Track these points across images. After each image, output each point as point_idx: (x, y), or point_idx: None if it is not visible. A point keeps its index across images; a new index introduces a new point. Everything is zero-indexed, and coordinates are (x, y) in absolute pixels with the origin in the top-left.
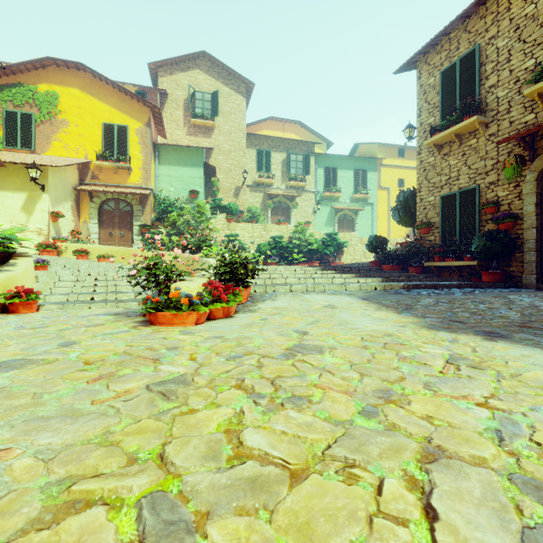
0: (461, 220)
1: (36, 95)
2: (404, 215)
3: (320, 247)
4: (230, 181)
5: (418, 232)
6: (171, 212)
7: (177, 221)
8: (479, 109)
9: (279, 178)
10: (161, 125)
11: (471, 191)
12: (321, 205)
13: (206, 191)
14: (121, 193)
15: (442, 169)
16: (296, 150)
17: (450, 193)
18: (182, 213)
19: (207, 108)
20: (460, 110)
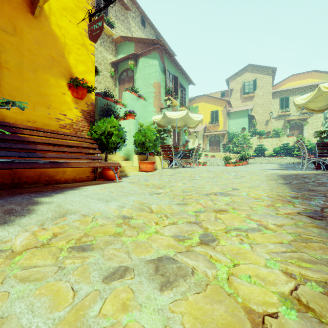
0: None
1: (192, 108)
2: None
3: (313, 147)
4: (263, 118)
5: None
6: (234, 138)
7: (236, 141)
8: None
9: (295, 110)
10: (230, 104)
11: None
12: None
13: (250, 125)
14: (216, 134)
15: None
16: (308, 91)
17: None
18: (238, 138)
19: (251, 88)
20: None
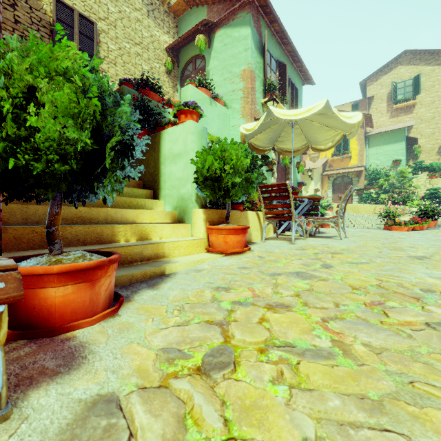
0: None
1: None
2: None
3: None
4: (432, 143)
5: None
6: (378, 178)
7: (384, 184)
8: None
9: None
10: (370, 122)
11: None
12: None
13: (407, 155)
14: (346, 172)
15: None
16: None
17: None
18: (388, 178)
19: (408, 91)
20: None
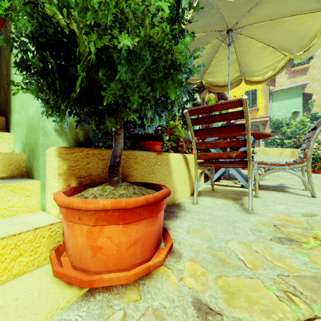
0: None
1: None
2: None
3: None
4: None
5: None
6: (281, 127)
7: (286, 131)
8: None
9: None
10: (273, 81)
11: None
12: None
13: (302, 109)
14: (254, 122)
15: None
16: None
17: None
18: (290, 126)
19: None
20: None
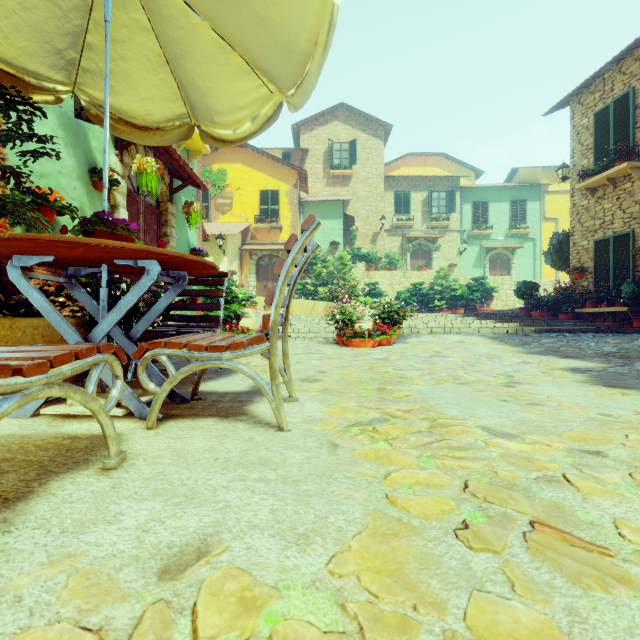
0: (615, 265)
1: (211, 174)
2: (557, 260)
3: (465, 293)
4: (367, 228)
5: (571, 278)
6: (315, 264)
7: (322, 272)
8: (634, 153)
9: (419, 219)
10: (305, 183)
11: (625, 236)
12: (468, 245)
13: (344, 239)
14: (275, 250)
15: (596, 212)
16: (438, 187)
17: (603, 238)
18: (327, 265)
19: (345, 157)
20: (610, 157)
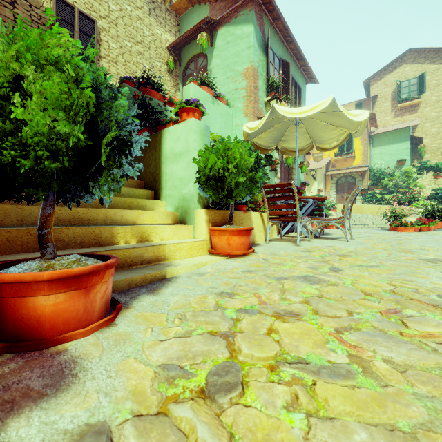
0: None
1: None
2: None
3: None
4: (437, 142)
5: None
6: (382, 178)
7: (388, 184)
8: None
9: None
10: (374, 121)
11: None
12: None
13: (412, 155)
14: (349, 172)
15: None
16: None
17: None
18: (392, 178)
19: (413, 90)
20: None
